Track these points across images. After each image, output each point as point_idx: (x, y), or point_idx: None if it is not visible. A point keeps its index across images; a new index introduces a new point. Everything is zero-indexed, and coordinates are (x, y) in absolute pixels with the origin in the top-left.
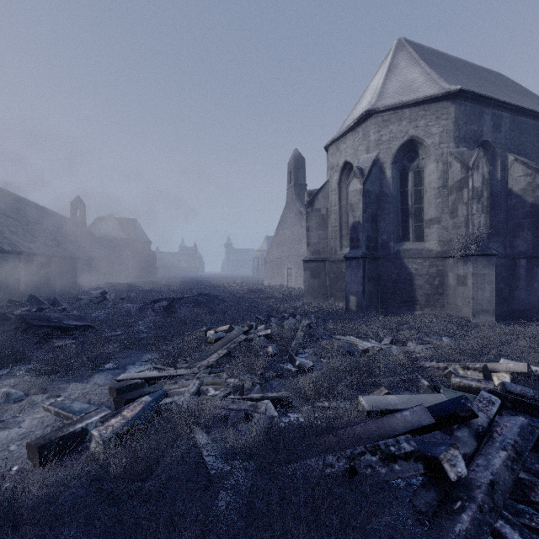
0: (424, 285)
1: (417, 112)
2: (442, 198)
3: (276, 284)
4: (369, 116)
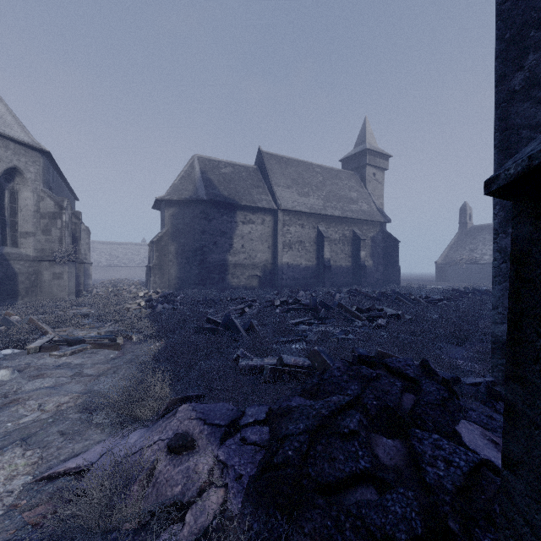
0: (25, 281)
1: (20, 149)
2: (37, 219)
3: None
4: None
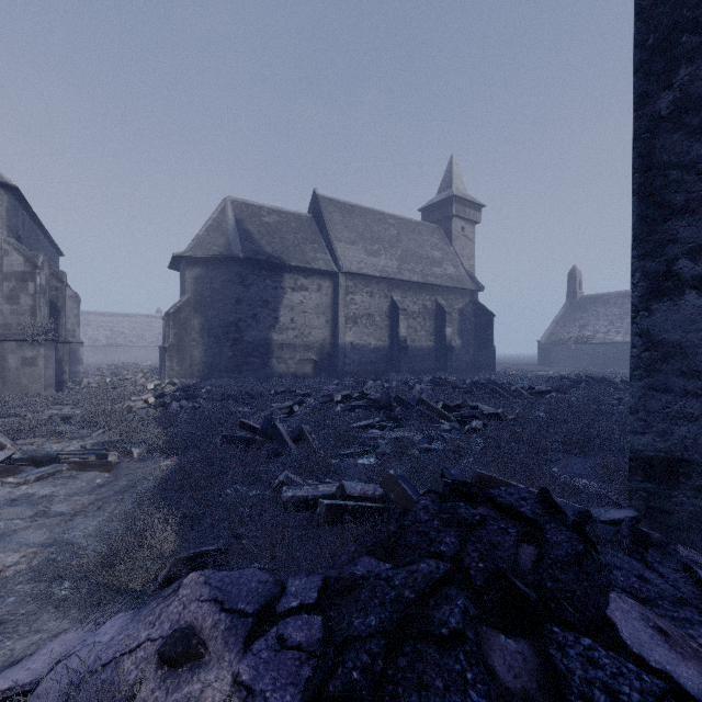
0: None
1: None
2: None
3: None
4: None
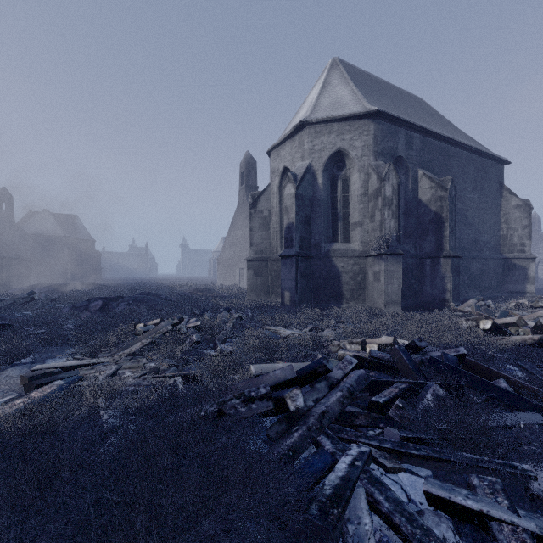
0: (349, 281)
1: (343, 127)
2: (364, 204)
3: (229, 284)
4: (303, 127)
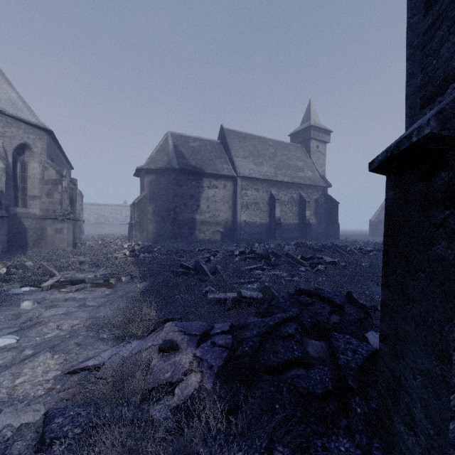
0: (33, 235)
1: (29, 129)
2: (42, 185)
3: None
4: None
